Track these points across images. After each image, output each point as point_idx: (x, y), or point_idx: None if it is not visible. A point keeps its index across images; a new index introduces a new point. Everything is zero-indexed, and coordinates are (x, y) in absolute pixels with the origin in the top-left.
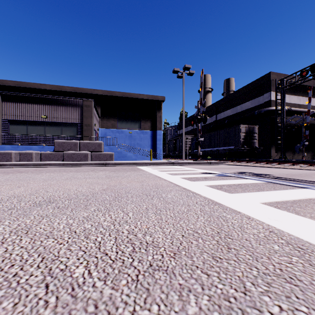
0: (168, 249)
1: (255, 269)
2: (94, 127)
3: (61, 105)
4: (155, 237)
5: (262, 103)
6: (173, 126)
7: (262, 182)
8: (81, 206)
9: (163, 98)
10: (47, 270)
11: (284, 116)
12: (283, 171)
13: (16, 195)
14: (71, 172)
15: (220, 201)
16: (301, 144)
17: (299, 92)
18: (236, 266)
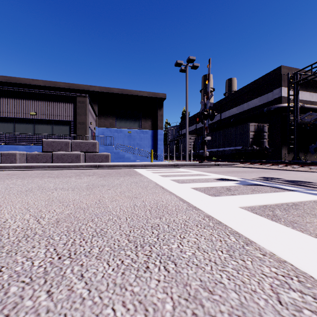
0: None
1: None
2: (90, 125)
3: (52, 101)
4: None
5: (271, 99)
6: (175, 126)
7: None
8: None
9: (164, 96)
10: None
11: (298, 114)
12: (316, 175)
13: None
14: (48, 177)
15: None
16: None
17: (311, 88)
18: None
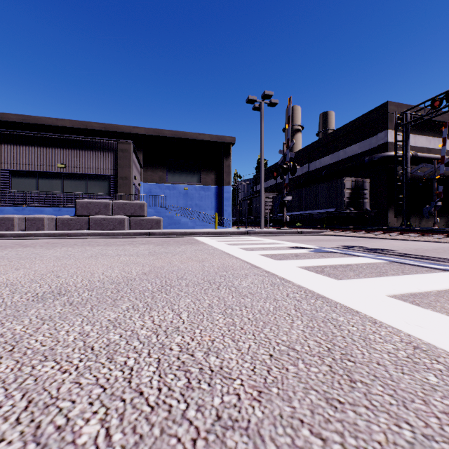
0: (247, 383)
1: (407, 426)
2: (134, 180)
3: (86, 149)
4: (225, 359)
5: (375, 146)
6: (248, 180)
7: (382, 262)
8: (108, 302)
9: (232, 140)
10: (31, 430)
11: (408, 166)
12: (409, 244)
13: (10, 283)
14: (98, 245)
15: (324, 293)
16: (432, 206)
17: (428, 131)
18: (371, 419)
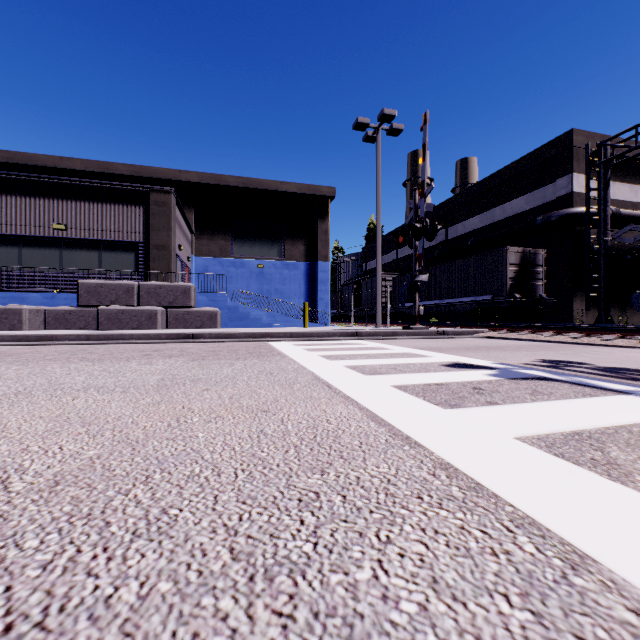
0: None
1: None
2: (179, 252)
3: (99, 201)
4: None
5: (551, 199)
6: (354, 255)
7: None
8: None
9: (331, 191)
10: None
11: (608, 228)
12: None
13: None
14: (80, 360)
15: None
16: None
17: (634, 176)
18: None
